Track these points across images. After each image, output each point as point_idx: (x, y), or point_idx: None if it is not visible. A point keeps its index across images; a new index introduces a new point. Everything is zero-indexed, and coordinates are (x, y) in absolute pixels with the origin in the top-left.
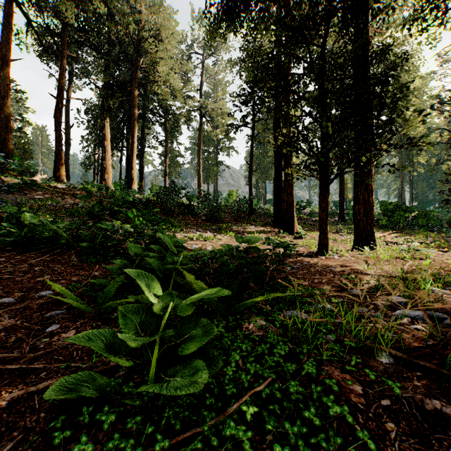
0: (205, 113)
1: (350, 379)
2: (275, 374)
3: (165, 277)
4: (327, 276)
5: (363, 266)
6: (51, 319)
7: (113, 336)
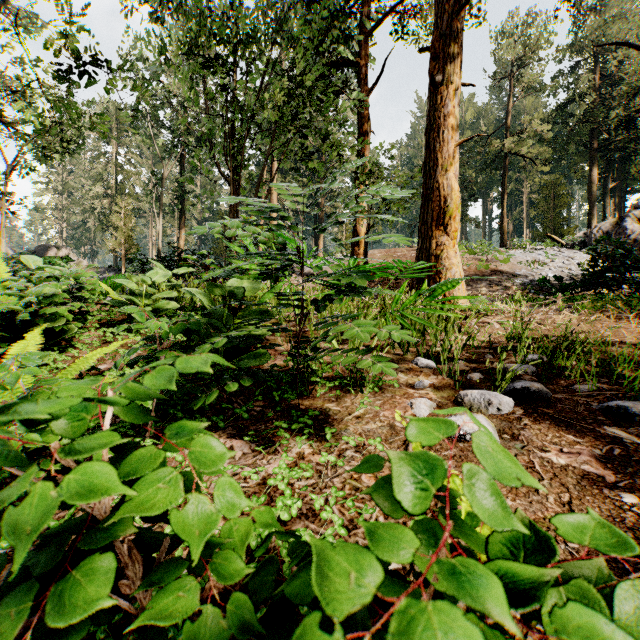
0: None
1: None
2: None
3: None
4: None
5: None
6: None
7: None
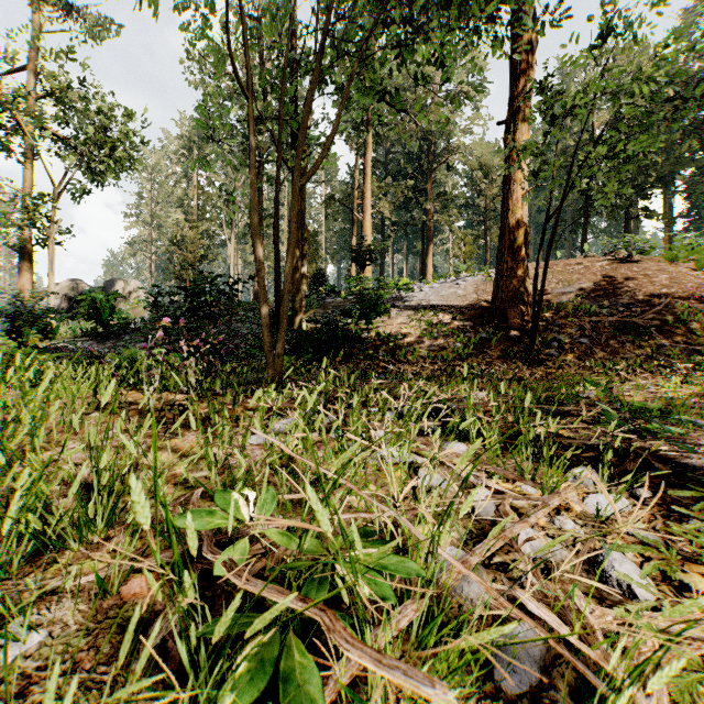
0: None
1: None
2: None
3: None
4: None
5: None
6: None
7: None
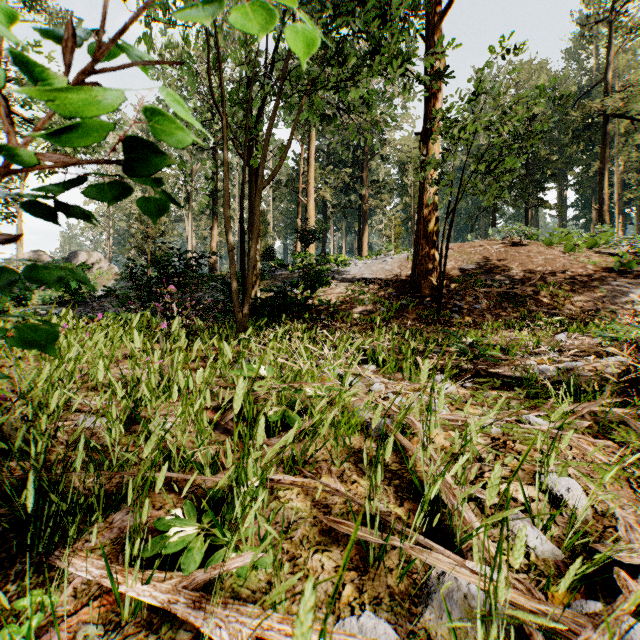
0: None
1: None
2: None
3: None
4: None
5: None
6: None
7: None
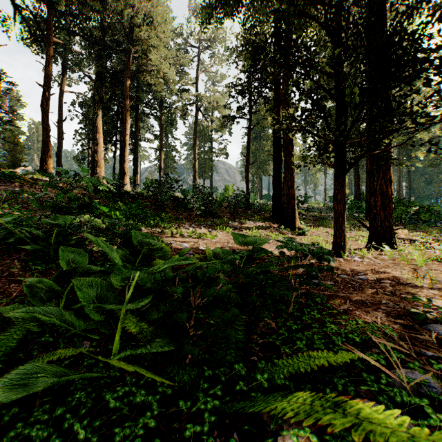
0: (200, 106)
1: None
2: None
3: None
4: (366, 292)
5: (407, 274)
6: None
7: None
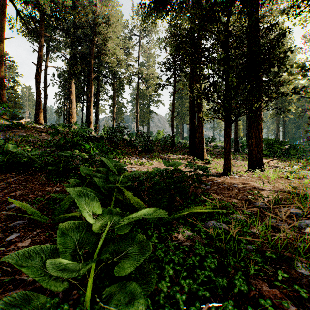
0: (141, 76)
1: (281, 296)
2: (207, 289)
3: (109, 193)
4: (233, 191)
5: (260, 183)
6: (14, 228)
7: (52, 253)
